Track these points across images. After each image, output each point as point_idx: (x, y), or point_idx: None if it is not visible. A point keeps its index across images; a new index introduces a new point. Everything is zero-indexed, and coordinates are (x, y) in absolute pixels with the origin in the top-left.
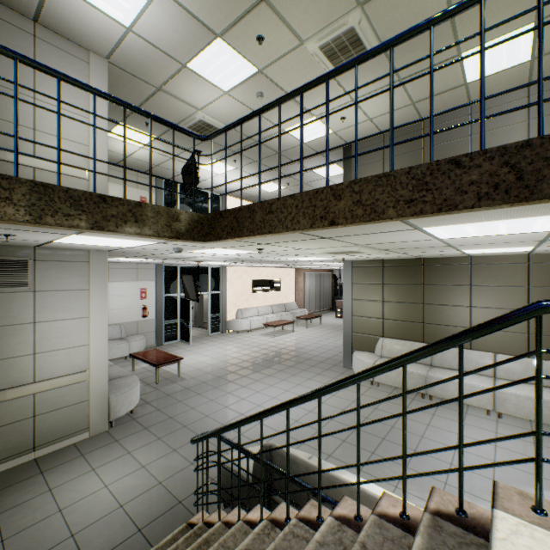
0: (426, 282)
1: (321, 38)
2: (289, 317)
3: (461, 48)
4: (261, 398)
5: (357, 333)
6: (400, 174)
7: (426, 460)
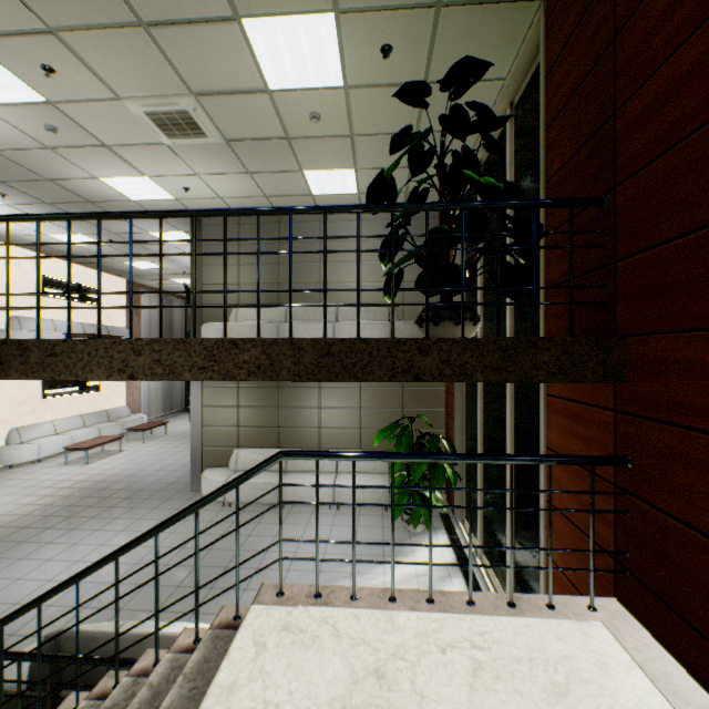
0: (282, 384)
1: (147, 105)
2: (115, 430)
3: (302, 167)
4: (55, 568)
5: (209, 447)
6: (195, 342)
7: (267, 574)
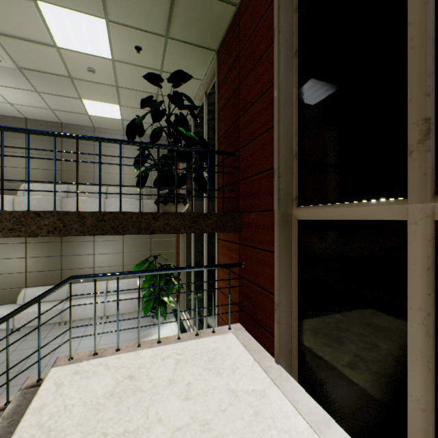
0: (65, 240)
1: None
2: None
3: (82, 96)
4: None
5: None
6: (6, 213)
7: None
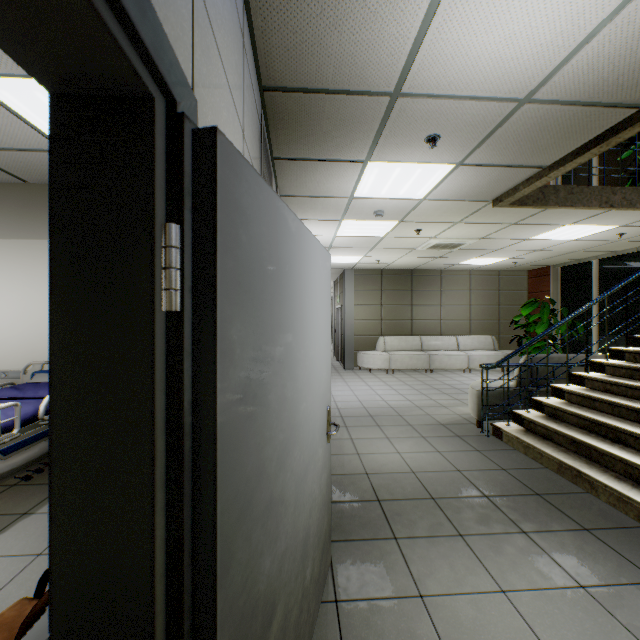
0: (414, 288)
1: None
2: None
3: None
4: (344, 392)
5: (359, 336)
6: None
7: None
